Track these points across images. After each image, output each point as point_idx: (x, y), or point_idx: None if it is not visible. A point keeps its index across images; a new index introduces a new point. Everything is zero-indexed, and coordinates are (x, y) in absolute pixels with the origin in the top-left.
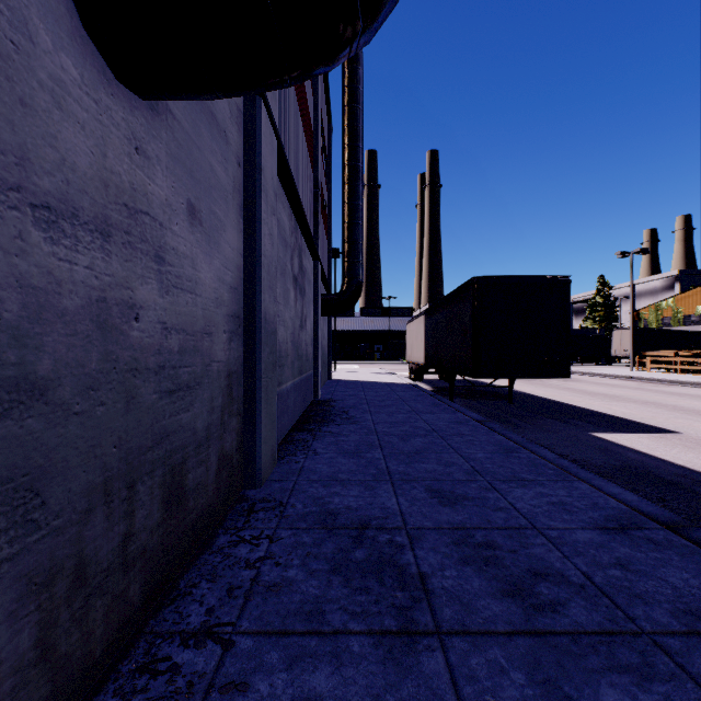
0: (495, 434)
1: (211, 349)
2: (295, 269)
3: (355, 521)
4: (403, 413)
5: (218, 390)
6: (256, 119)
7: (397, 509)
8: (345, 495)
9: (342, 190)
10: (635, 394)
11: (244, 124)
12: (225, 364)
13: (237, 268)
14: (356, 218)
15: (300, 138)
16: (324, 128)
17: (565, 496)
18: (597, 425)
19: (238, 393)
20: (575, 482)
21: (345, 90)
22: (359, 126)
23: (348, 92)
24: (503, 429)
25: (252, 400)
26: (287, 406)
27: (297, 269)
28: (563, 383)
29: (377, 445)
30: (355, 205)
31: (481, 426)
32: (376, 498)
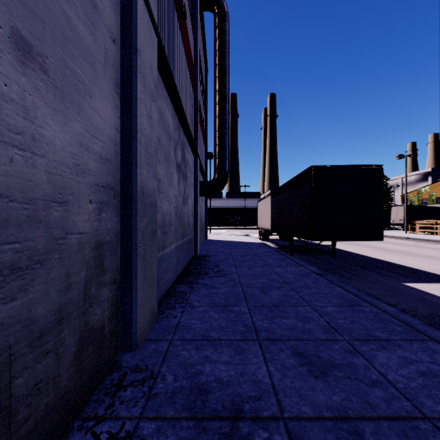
0: (334, 286)
1: (67, 220)
2: (178, 159)
3: (226, 405)
4: (259, 266)
5: (79, 264)
6: (132, 2)
7: (269, 384)
8: (216, 361)
9: (214, 108)
10: (417, 250)
11: (121, 6)
12: (91, 235)
13: (110, 141)
14: (224, 128)
15: (183, 62)
16: (202, 68)
17: (430, 363)
18: (404, 276)
19: (112, 262)
20: (429, 342)
21: (216, 39)
22: (226, 64)
23: (219, 40)
24: (339, 282)
25: (128, 268)
26: (171, 264)
27: (180, 159)
28: (364, 242)
29: (242, 297)
30: (223, 119)
31: (321, 278)
32: (246, 366)
